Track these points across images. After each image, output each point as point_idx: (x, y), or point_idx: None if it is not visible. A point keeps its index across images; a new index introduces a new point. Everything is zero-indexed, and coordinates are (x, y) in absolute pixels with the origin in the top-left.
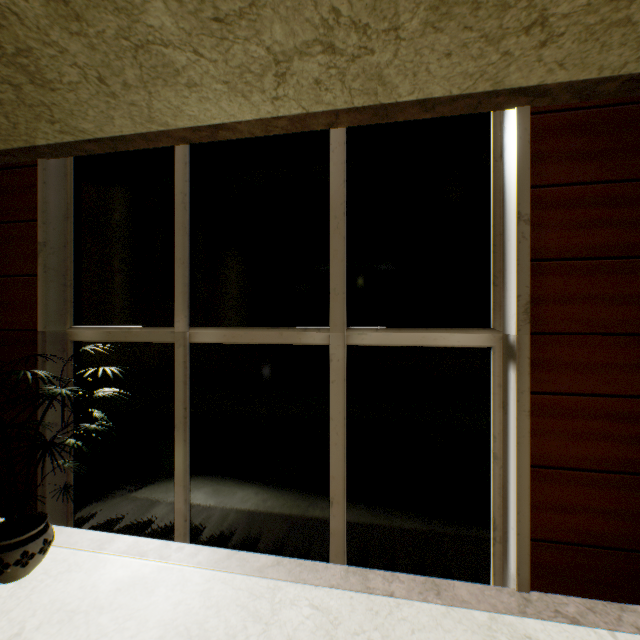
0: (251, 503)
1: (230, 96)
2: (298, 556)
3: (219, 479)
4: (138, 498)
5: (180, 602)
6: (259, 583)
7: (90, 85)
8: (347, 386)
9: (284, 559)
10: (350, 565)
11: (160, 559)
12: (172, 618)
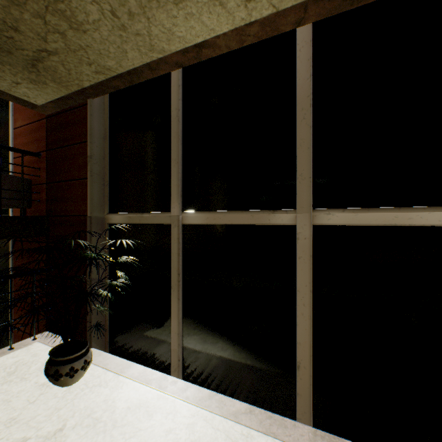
0: (228, 355)
1: (209, 7)
2: (267, 407)
3: (203, 332)
4: (147, 338)
5: (170, 430)
6: (234, 428)
7: (107, 21)
8: (313, 262)
9: (255, 409)
10: (316, 426)
11: (159, 388)
12: None
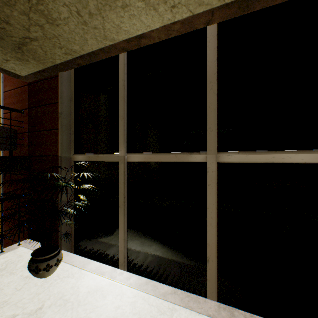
0: (159, 253)
1: (146, 11)
2: (186, 289)
3: (142, 237)
4: (102, 242)
5: (119, 306)
6: (163, 303)
7: (73, 18)
8: (218, 188)
9: (178, 290)
10: (220, 301)
11: (110, 278)
12: (114, 316)
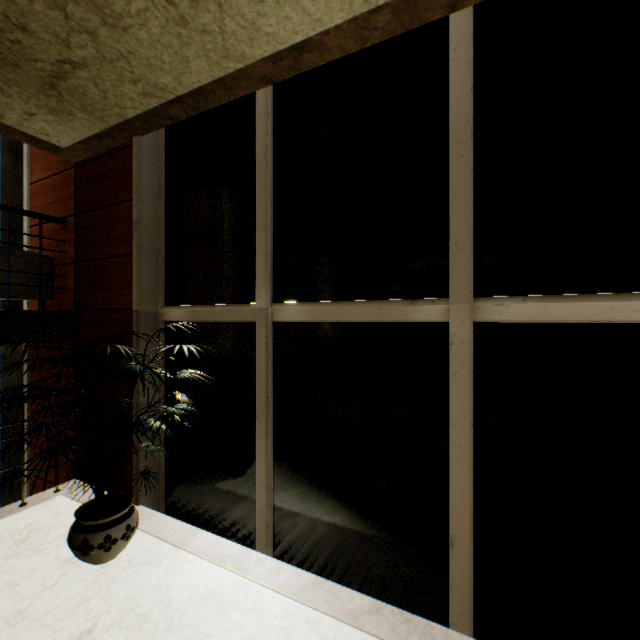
0: (342, 521)
1: None
2: (403, 603)
3: (304, 485)
4: (221, 492)
5: (254, 638)
6: (352, 636)
7: (158, 11)
8: (475, 380)
9: (385, 606)
10: (480, 636)
11: (238, 570)
12: None
